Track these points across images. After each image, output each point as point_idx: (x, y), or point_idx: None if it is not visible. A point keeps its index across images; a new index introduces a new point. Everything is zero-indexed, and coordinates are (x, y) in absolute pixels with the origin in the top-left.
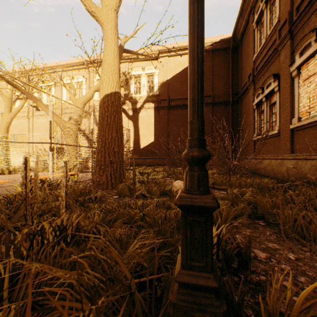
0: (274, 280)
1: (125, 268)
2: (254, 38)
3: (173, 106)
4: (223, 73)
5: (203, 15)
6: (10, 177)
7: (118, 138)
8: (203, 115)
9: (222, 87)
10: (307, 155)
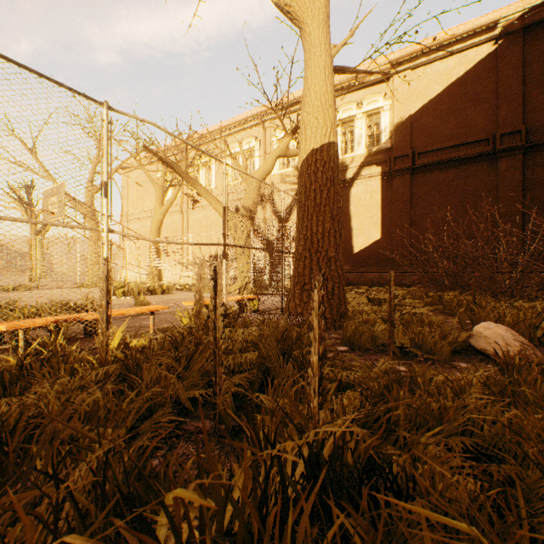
0: None
1: None
2: None
3: (423, 166)
4: None
5: None
6: (163, 299)
7: (335, 232)
8: None
9: None
10: None
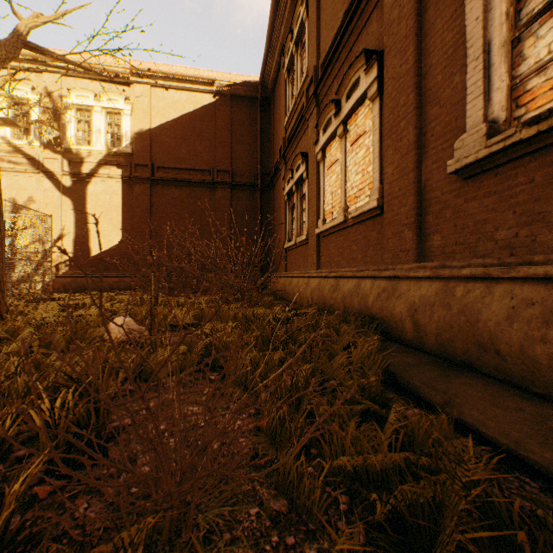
0: None
1: None
2: (286, 93)
3: (162, 179)
4: (248, 136)
5: None
6: None
7: None
8: None
9: (246, 160)
10: (329, 271)
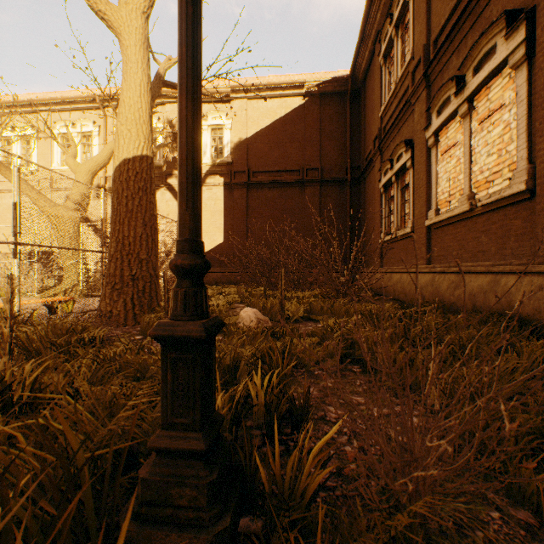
0: (276, 433)
1: (73, 435)
2: (381, 81)
3: (256, 183)
4: (337, 132)
5: (198, 61)
6: None
7: (148, 237)
8: (198, 206)
9: (335, 156)
10: (446, 266)
